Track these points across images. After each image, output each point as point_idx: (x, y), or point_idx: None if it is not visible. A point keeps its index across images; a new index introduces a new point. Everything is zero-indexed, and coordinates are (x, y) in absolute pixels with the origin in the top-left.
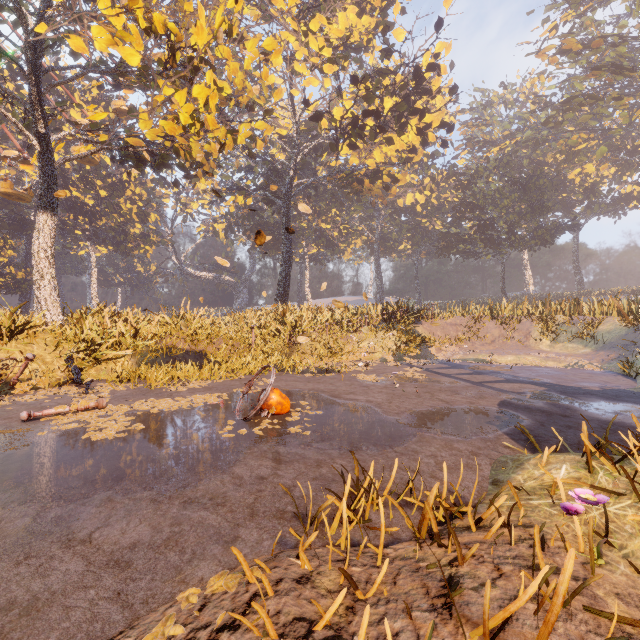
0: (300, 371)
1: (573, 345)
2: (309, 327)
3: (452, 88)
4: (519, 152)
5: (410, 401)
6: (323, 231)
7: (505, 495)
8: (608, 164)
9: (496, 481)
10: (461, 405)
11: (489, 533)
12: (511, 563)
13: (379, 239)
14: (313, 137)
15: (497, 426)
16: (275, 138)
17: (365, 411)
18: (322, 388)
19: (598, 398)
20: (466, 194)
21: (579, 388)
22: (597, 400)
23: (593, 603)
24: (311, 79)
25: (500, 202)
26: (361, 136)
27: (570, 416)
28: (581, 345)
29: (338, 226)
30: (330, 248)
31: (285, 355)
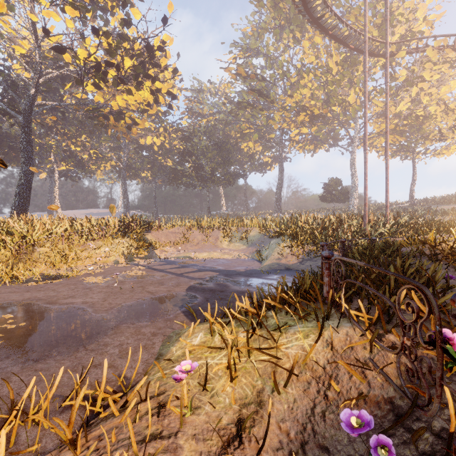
0: (22, 281)
1: (238, 244)
2: (42, 237)
3: (174, 69)
4: (218, 126)
5: (123, 296)
6: (73, 152)
7: (146, 375)
8: (259, 144)
9: (160, 355)
10: (161, 294)
11: (123, 416)
12: (125, 445)
13: (126, 166)
14: (60, 67)
15: (179, 307)
16: (12, 53)
17: (76, 313)
18: (40, 296)
19: (242, 276)
20: (187, 145)
21: (235, 271)
22: (241, 278)
23: (172, 455)
24: (52, 12)
25: (207, 154)
26: (104, 80)
27: (224, 291)
28: (242, 244)
29: (88, 150)
30: (81, 167)
31: (8, 266)
